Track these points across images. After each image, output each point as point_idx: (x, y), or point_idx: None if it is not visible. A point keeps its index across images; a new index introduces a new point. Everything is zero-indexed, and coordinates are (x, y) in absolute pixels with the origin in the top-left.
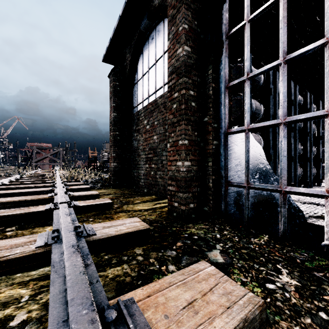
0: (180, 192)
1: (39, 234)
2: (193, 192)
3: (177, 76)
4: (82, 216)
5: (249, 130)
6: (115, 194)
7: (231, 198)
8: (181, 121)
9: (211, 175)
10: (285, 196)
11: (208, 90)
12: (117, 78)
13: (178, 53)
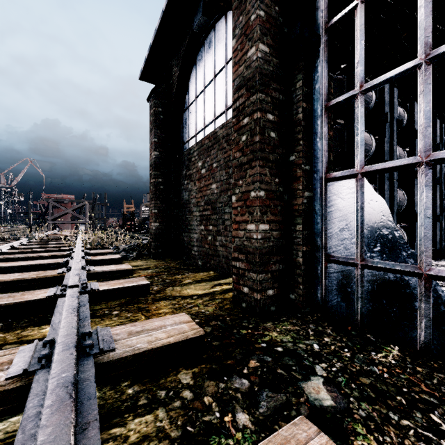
0: (252, 271)
1: (21, 349)
2: (273, 271)
3: (247, 91)
4: (103, 306)
5: (363, 174)
6: (157, 268)
7: (333, 282)
8: (253, 160)
9: (301, 245)
10: (428, 283)
11: (297, 112)
12: (160, 102)
13: (249, 55)
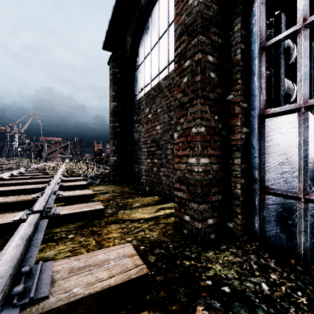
0: (193, 202)
1: None
2: (212, 202)
3: (188, 36)
4: (62, 228)
5: (307, 108)
6: (113, 192)
7: (271, 213)
8: (195, 99)
9: (239, 178)
10: None
11: (235, 54)
12: (117, 64)
13: (190, 3)
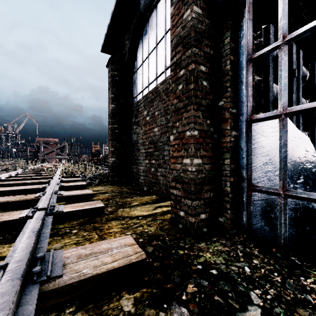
0: (187, 198)
1: None
2: (205, 198)
3: (183, 48)
4: (66, 225)
5: (286, 115)
6: (112, 192)
7: (257, 208)
8: (189, 105)
9: (229, 176)
10: None
11: (225, 64)
12: (116, 67)
13: (185, 17)
